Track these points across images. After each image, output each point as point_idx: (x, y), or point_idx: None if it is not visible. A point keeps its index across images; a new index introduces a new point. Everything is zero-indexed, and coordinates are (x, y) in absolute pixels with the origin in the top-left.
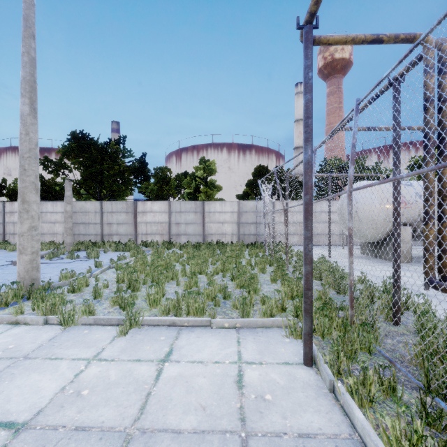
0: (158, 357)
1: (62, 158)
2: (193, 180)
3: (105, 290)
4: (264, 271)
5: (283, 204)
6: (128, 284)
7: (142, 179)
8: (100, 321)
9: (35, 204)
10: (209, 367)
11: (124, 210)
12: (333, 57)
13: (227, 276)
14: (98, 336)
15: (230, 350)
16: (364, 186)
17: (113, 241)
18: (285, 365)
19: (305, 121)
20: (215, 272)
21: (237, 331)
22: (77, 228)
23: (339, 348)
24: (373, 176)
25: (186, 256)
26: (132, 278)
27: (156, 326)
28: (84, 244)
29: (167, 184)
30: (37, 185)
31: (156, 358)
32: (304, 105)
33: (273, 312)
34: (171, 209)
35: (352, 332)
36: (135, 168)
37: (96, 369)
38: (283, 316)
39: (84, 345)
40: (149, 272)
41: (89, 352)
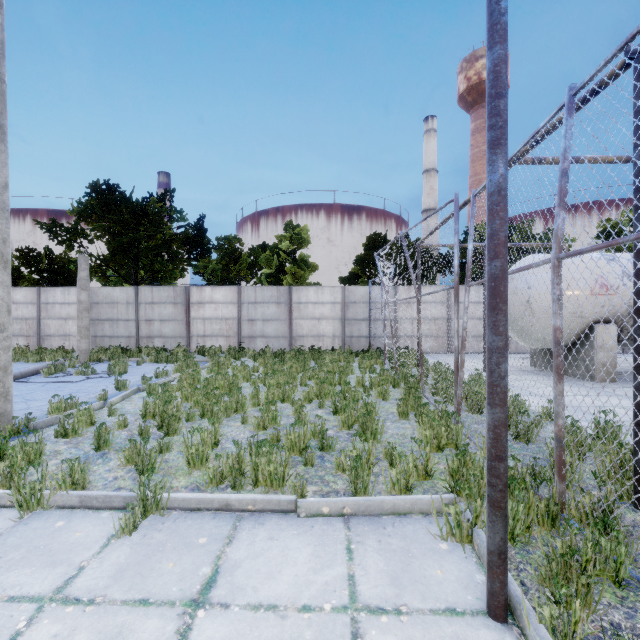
0: (185, 594)
1: (78, 221)
2: (274, 255)
3: (121, 433)
4: (386, 397)
5: (416, 290)
6: (160, 422)
7: (199, 254)
8: (92, 501)
9: (1, 288)
10: (290, 624)
11: (171, 300)
12: (480, 77)
13: (326, 406)
14: (80, 535)
15: (332, 572)
16: (596, 247)
17: (154, 346)
18: (449, 618)
19: (492, 103)
20: (307, 398)
21: (346, 523)
22: (100, 327)
23: (572, 591)
24: (544, 249)
25: (262, 371)
26: (166, 411)
27: (194, 511)
28: (109, 352)
29: (238, 262)
30: (5, 255)
31: (182, 596)
32: (490, 70)
33: (410, 481)
34: (241, 299)
35: (564, 526)
36: (187, 237)
37: (48, 628)
38: (427, 488)
39: (46, 559)
40: (198, 400)
41: (50, 578)
